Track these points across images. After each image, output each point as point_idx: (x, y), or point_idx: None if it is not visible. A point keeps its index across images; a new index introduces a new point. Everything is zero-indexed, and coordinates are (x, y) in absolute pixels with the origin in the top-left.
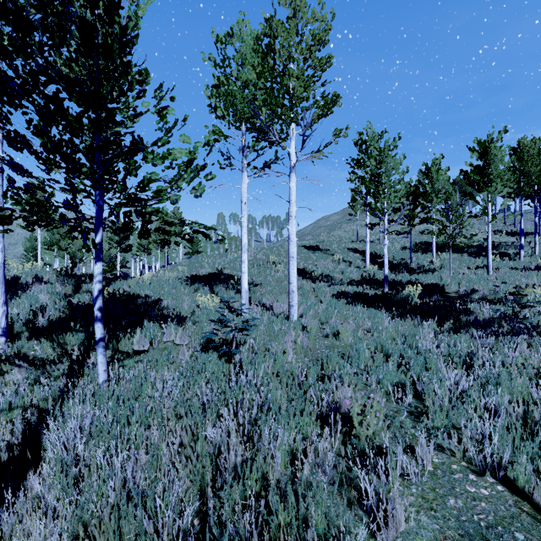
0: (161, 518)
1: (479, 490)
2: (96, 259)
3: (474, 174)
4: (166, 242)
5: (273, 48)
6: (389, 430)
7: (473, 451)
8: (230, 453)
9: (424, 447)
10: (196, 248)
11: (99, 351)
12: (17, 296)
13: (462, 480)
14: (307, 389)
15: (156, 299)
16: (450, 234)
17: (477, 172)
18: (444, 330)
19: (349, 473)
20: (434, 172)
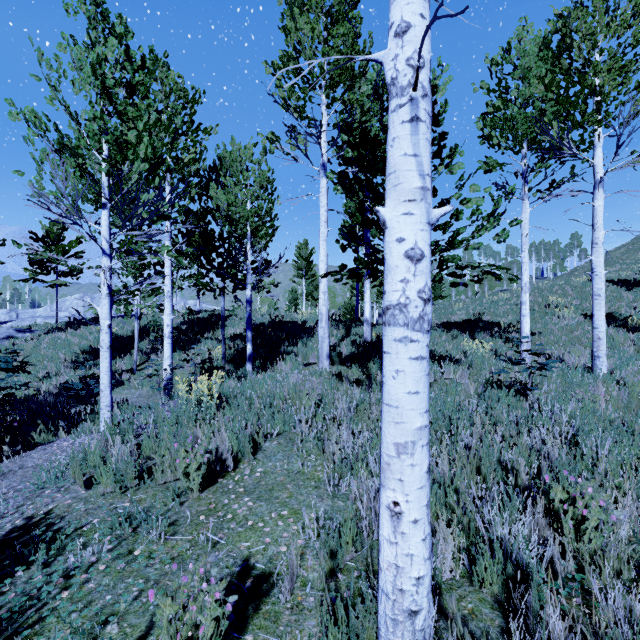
0: (511, 464)
1: None
2: None
3: None
4: (454, 284)
5: (569, 46)
6: None
7: None
8: (553, 451)
9: None
10: (439, 292)
11: None
12: (312, 335)
13: None
14: (634, 430)
15: None
16: None
17: None
18: None
19: None
20: None
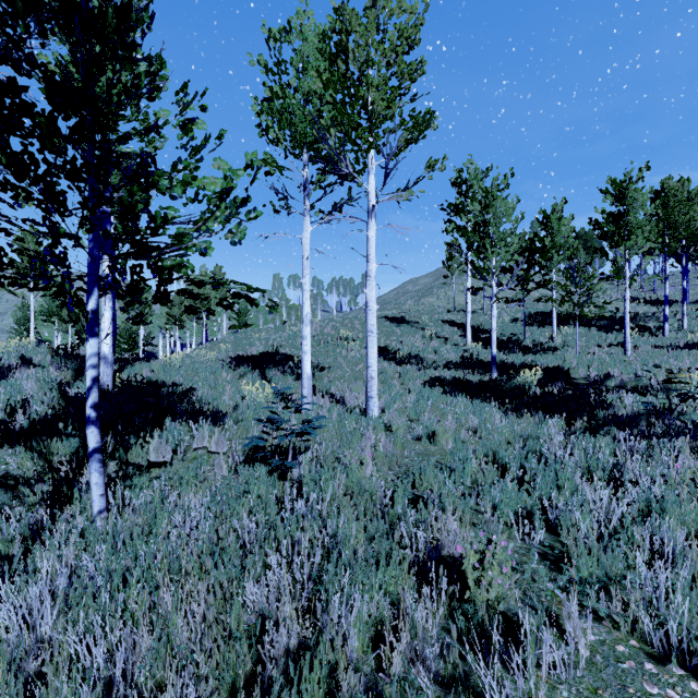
0: None
1: (664, 691)
2: (89, 334)
3: (607, 224)
4: (194, 309)
5: (345, 48)
6: (516, 586)
7: (648, 624)
8: (279, 632)
9: (574, 618)
10: (244, 319)
11: (93, 467)
12: None
13: (636, 673)
14: (394, 521)
15: (187, 388)
16: (577, 302)
17: (610, 222)
18: (575, 431)
19: (463, 663)
20: (555, 222)
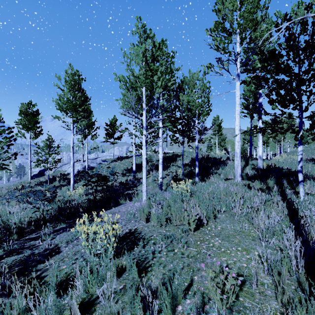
0: None
1: None
2: (299, 144)
3: None
4: None
5: None
6: None
7: None
8: None
9: None
10: (305, 139)
11: (300, 186)
12: (226, 164)
13: None
14: None
15: (297, 170)
16: None
17: None
18: None
19: None
20: None
